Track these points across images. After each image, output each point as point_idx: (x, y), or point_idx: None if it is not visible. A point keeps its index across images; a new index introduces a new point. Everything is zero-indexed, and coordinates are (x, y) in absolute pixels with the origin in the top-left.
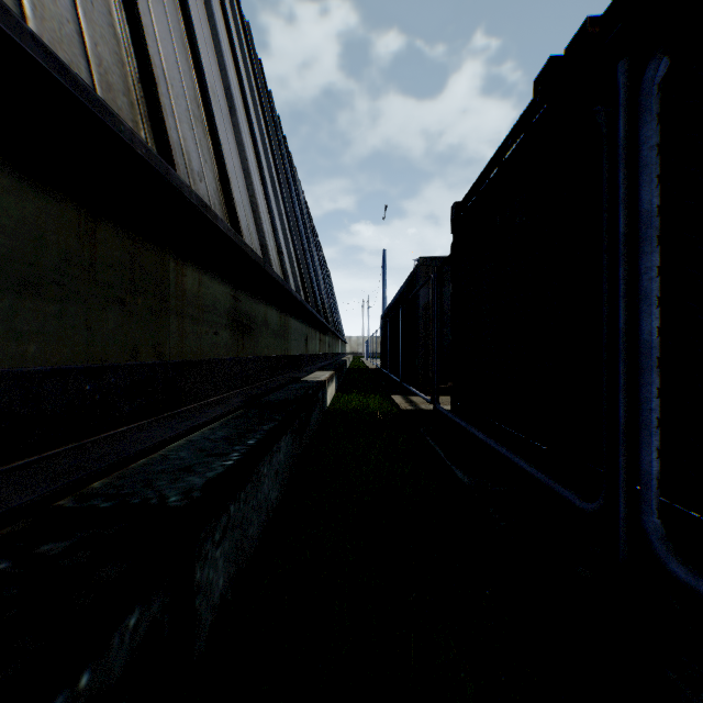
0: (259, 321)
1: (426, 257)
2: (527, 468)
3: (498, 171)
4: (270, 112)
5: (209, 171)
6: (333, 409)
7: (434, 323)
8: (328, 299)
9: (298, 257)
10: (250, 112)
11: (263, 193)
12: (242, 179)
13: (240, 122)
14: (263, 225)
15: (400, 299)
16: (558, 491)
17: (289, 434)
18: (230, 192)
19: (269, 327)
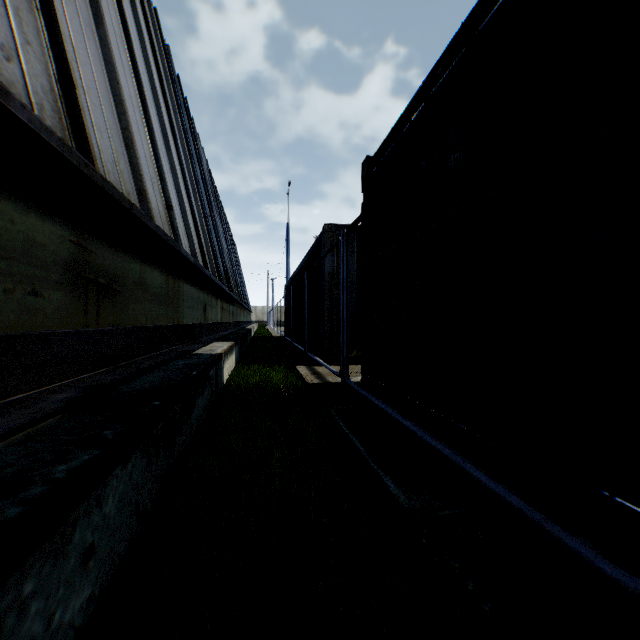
0: (131, 282)
1: (332, 224)
2: (490, 483)
3: (425, 107)
4: (167, 66)
5: (35, 60)
6: (230, 386)
7: (343, 289)
8: (233, 268)
9: (195, 219)
10: (132, 41)
11: (147, 137)
12: (110, 105)
13: (109, 36)
14: (140, 166)
15: (304, 268)
16: (559, 536)
17: (137, 455)
18: (75, 100)
19: (149, 291)
